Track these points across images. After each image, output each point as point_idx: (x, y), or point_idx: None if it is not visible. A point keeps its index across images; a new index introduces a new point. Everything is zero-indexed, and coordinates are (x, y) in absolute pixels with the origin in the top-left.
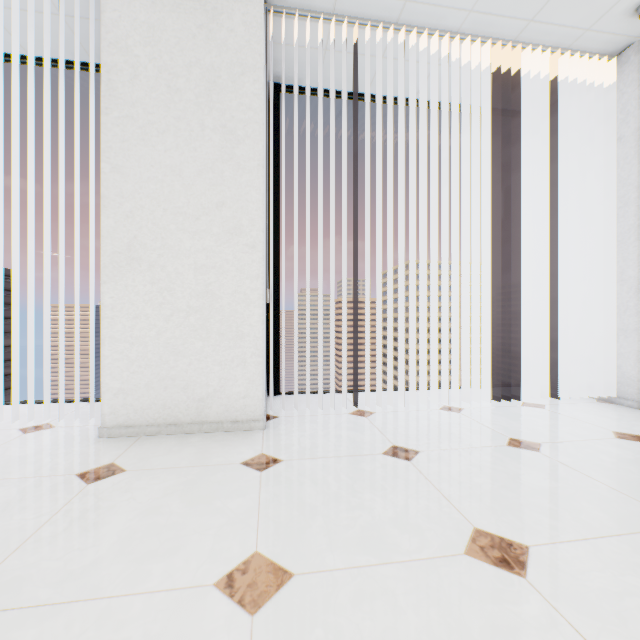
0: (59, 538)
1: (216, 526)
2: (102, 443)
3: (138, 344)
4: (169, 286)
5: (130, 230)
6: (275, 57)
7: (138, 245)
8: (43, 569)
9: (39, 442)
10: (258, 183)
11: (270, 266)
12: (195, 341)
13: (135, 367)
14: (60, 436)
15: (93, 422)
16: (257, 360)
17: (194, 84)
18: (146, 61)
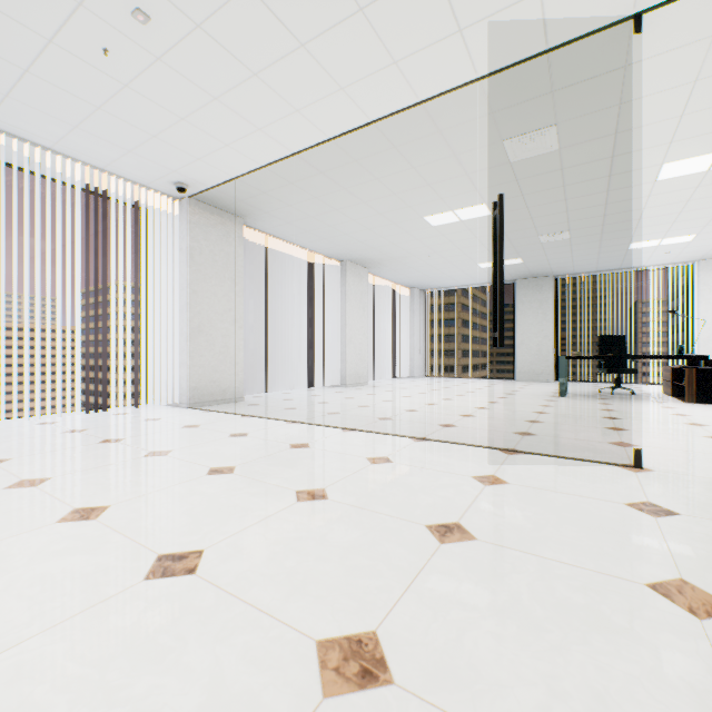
0: None
1: None
2: None
3: None
4: None
5: None
6: None
7: None
8: None
9: None
10: None
11: None
12: None
13: None
14: None
15: None
16: None
17: None
18: None
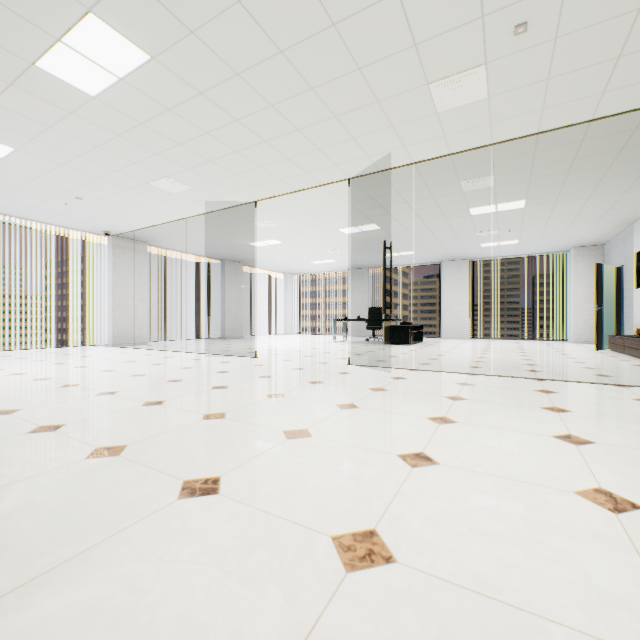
0: None
1: None
2: None
3: None
4: None
5: None
6: None
7: None
8: None
9: None
10: None
11: None
12: None
13: None
14: None
15: None
16: None
17: None
18: None
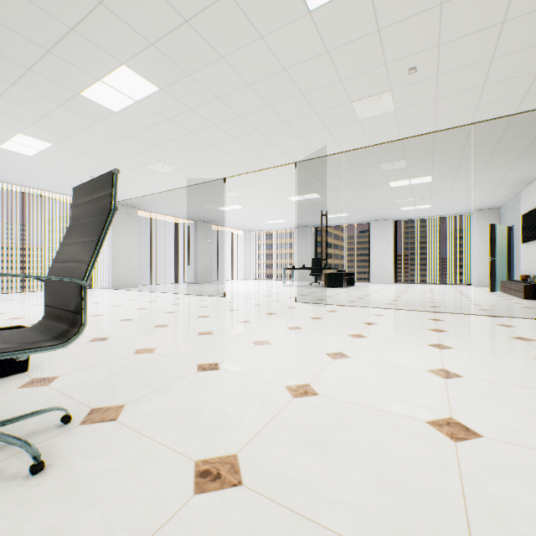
0: None
1: None
2: None
3: None
4: None
5: None
6: None
7: None
8: None
9: None
10: None
11: None
12: None
13: None
14: None
15: None
16: None
17: None
18: None
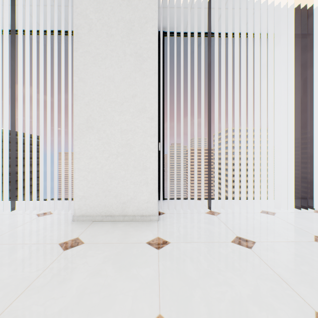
0: (44, 288)
1: (133, 289)
2: (73, 224)
3: (92, 172)
4: (107, 141)
5: (88, 112)
6: (162, 16)
7: (92, 119)
8: (32, 312)
9: (44, 222)
10: (154, 83)
11: (159, 130)
12: (121, 171)
13: (90, 184)
14: (54, 219)
15: (70, 212)
16: (154, 182)
17: (120, 31)
18: (96, 21)
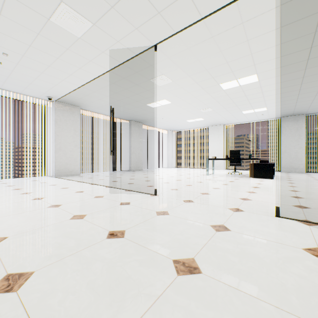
0: None
1: None
2: None
3: None
4: None
5: None
6: None
7: None
8: None
9: None
10: None
11: None
12: None
13: None
14: None
15: None
16: None
17: None
18: None
